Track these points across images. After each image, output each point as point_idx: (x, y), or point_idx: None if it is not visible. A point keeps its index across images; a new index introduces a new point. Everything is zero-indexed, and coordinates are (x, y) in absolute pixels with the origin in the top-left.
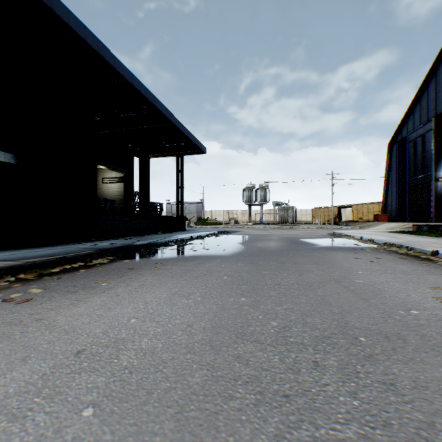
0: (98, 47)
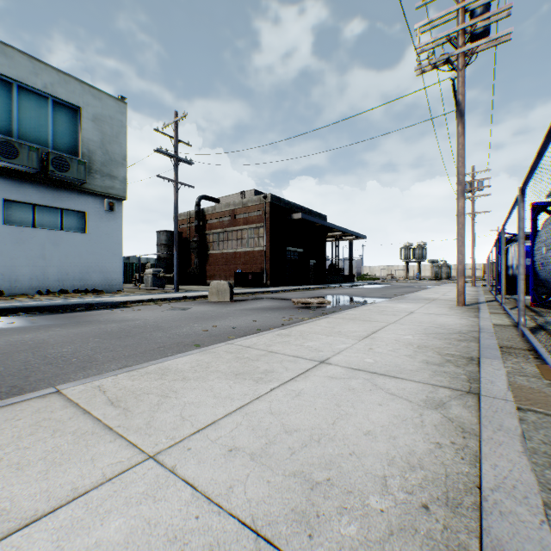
0: (334, 226)
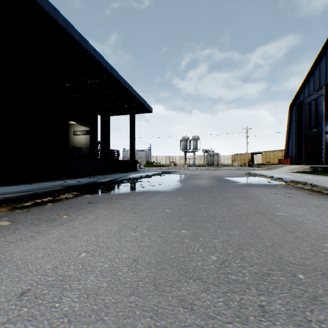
0: (66, 26)
